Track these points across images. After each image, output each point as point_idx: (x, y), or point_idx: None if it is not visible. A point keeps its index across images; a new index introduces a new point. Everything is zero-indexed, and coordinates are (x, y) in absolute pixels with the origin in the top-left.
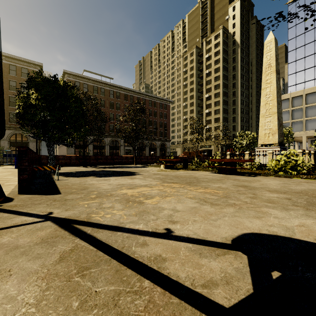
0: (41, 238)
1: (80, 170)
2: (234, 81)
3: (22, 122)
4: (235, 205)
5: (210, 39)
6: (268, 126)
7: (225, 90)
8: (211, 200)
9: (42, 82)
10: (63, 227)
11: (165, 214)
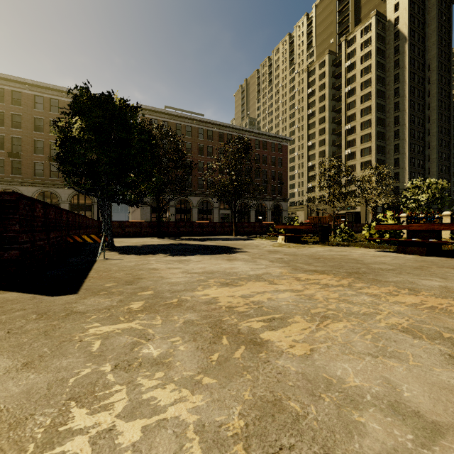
0: None
1: (151, 242)
2: (397, 99)
3: (66, 168)
4: None
5: (353, 36)
6: None
7: (380, 116)
8: None
9: (89, 102)
10: None
11: None
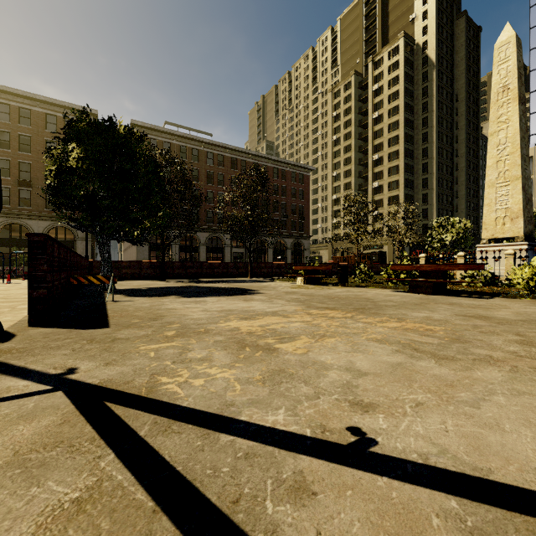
0: (16, 449)
1: (156, 285)
2: (426, 129)
3: (57, 200)
4: (496, 360)
5: (380, 57)
6: (503, 203)
7: (408, 147)
8: (428, 346)
9: (89, 129)
10: (84, 413)
11: (333, 381)
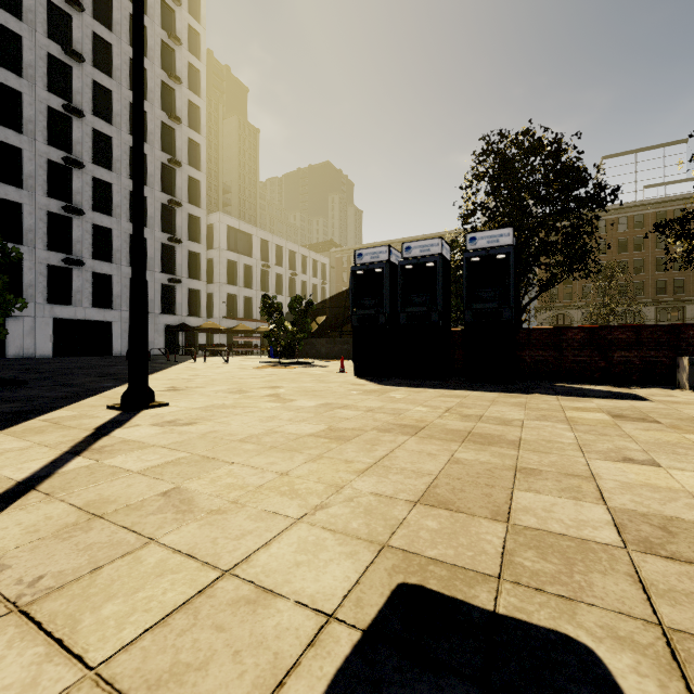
0: None
1: None
2: None
3: None
4: None
5: None
6: None
7: None
8: None
9: None
10: None
11: None
